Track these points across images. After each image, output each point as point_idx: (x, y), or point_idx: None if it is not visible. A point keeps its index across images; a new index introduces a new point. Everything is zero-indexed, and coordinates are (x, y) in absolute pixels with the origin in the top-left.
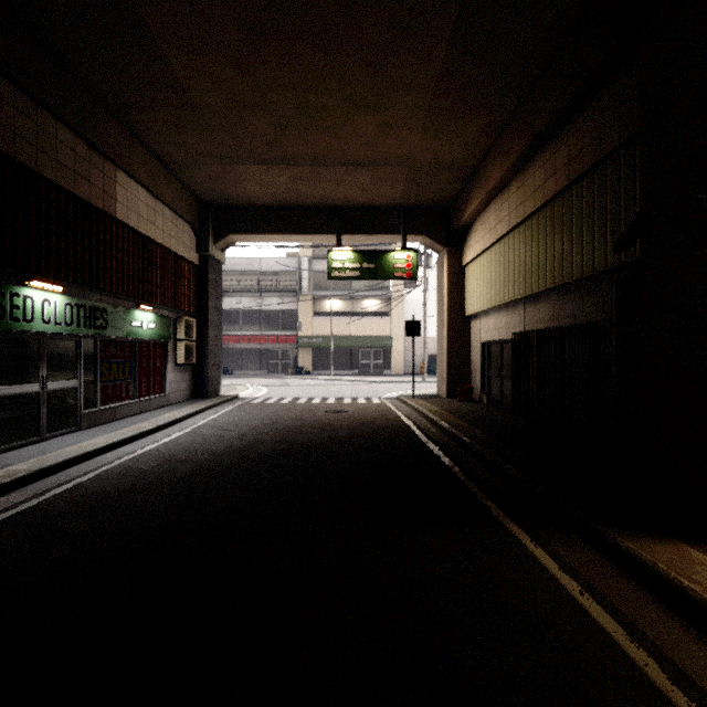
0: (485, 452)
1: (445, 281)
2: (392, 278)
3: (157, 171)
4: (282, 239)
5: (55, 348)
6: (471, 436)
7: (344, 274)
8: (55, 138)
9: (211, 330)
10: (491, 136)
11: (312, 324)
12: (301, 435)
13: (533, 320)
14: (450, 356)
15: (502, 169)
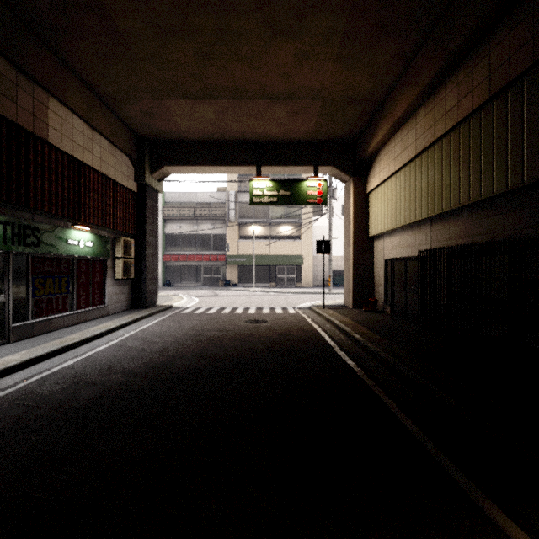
0: (411, 373)
1: (352, 206)
2: (305, 204)
3: (93, 104)
4: (210, 170)
5: None
6: (388, 352)
7: (263, 200)
8: None
9: (148, 249)
10: (400, 65)
11: (238, 245)
12: (220, 349)
13: (441, 238)
14: (355, 271)
15: (411, 96)
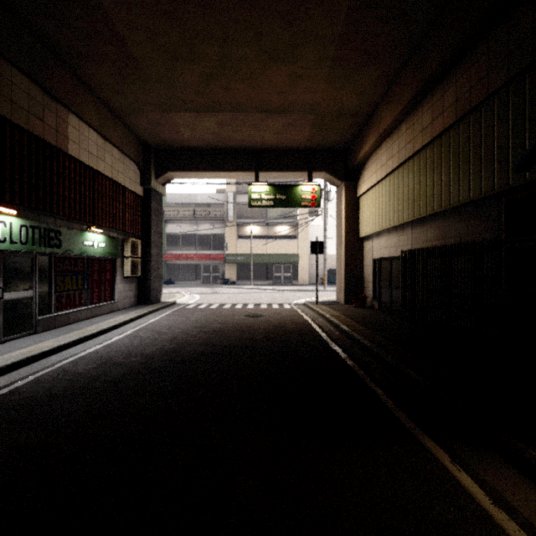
0: (385, 356)
1: (343, 209)
2: (300, 207)
3: (106, 117)
4: (211, 175)
5: (12, 263)
6: (370, 340)
7: (261, 203)
8: (10, 81)
9: (153, 249)
10: (384, 85)
11: (236, 245)
12: (223, 338)
13: (420, 240)
14: (347, 270)
15: (393, 113)
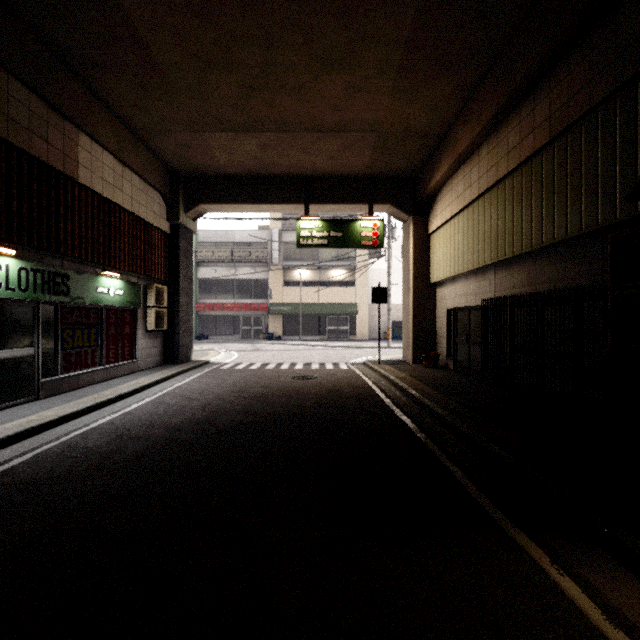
0: (464, 427)
1: (411, 249)
2: (359, 247)
3: (124, 137)
4: (251, 208)
5: (9, 314)
6: (445, 407)
7: (312, 242)
8: (6, 92)
9: (182, 297)
10: (461, 98)
11: (282, 292)
12: (266, 405)
13: (505, 286)
14: (415, 322)
15: (473, 131)
